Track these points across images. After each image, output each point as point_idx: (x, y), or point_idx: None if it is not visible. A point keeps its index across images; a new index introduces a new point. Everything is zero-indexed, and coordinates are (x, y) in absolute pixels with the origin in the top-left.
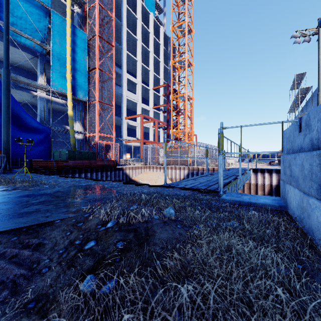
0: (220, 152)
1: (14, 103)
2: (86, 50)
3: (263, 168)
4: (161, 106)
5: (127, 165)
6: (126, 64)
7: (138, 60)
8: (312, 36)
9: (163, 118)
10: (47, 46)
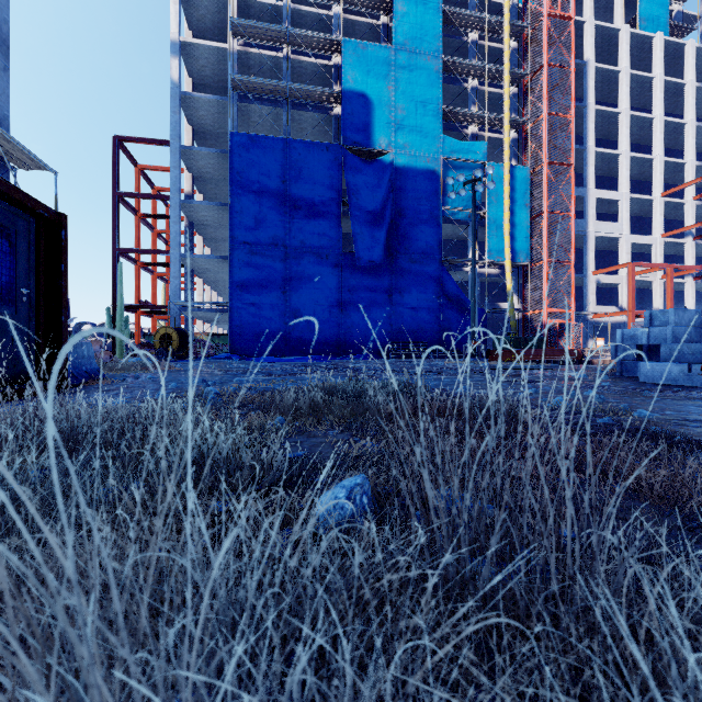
0: None
1: (456, 288)
2: (527, 191)
3: None
4: (685, 230)
5: (598, 358)
6: (593, 174)
7: (621, 152)
8: None
9: (694, 252)
10: (482, 211)
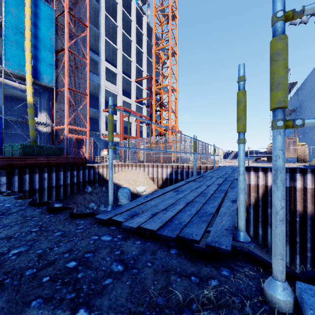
0: (276, 117)
1: None
2: (52, 27)
3: (256, 166)
4: (143, 99)
5: (102, 163)
6: (104, 51)
7: (118, 48)
8: (309, 18)
9: (146, 113)
10: None
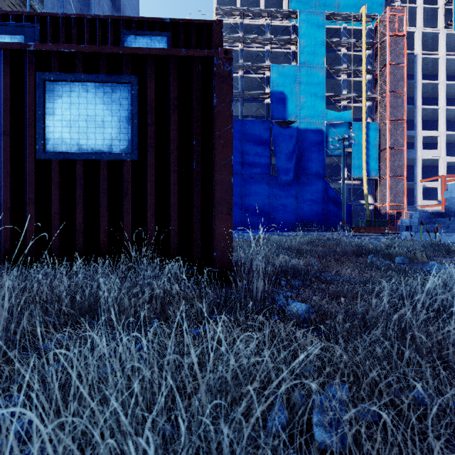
0: None
1: (334, 193)
2: (377, 136)
3: None
4: None
5: None
6: (421, 122)
7: (440, 107)
8: None
9: None
10: (349, 149)
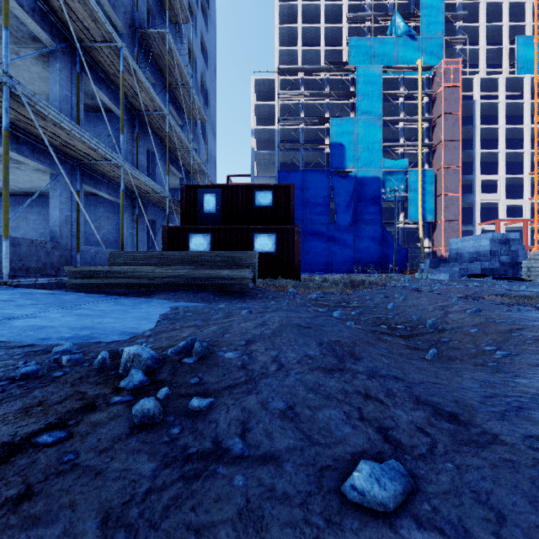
0: None
1: (390, 237)
2: (433, 182)
3: None
4: None
5: None
6: (479, 166)
7: (499, 151)
8: None
9: None
10: (406, 196)
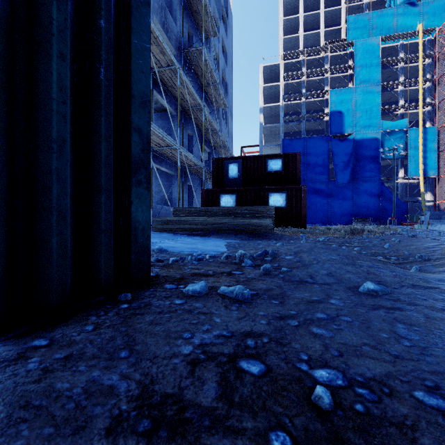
0: None
1: (389, 192)
2: (435, 139)
3: None
4: None
5: None
6: None
7: None
8: None
9: None
10: (405, 153)
